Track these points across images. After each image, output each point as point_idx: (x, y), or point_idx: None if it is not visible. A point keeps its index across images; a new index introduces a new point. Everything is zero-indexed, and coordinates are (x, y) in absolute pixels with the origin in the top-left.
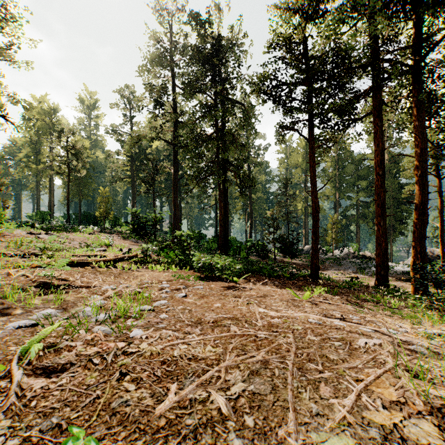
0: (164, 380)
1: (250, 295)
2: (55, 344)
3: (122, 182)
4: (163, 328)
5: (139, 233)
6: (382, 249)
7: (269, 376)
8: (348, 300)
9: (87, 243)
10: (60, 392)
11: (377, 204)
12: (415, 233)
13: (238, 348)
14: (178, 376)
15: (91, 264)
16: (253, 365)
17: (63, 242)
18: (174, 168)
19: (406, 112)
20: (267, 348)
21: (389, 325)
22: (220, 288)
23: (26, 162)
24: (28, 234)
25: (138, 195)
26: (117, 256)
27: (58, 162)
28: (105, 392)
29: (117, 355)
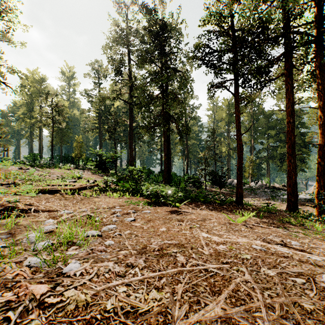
0: None
1: (191, 219)
2: None
3: (92, 132)
4: (102, 261)
5: (101, 167)
6: (292, 181)
7: None
8: (278, 224)
9: (62, 175)
10: None
11: (289, 146)
12: (319, 168)
13: (188, 289)
14: None
15: (60, 192)
16: (212, 324)
17: (45, 175)
18: (130, 121)
19: (310, 73)
20: (225, 294)
21: None
22: (164, 213)
23: (22, 117)
24: (19, 169)
25: (103, 141)
26: (81, 186)
27: (45, 117)
28: None
29: (29, 310)
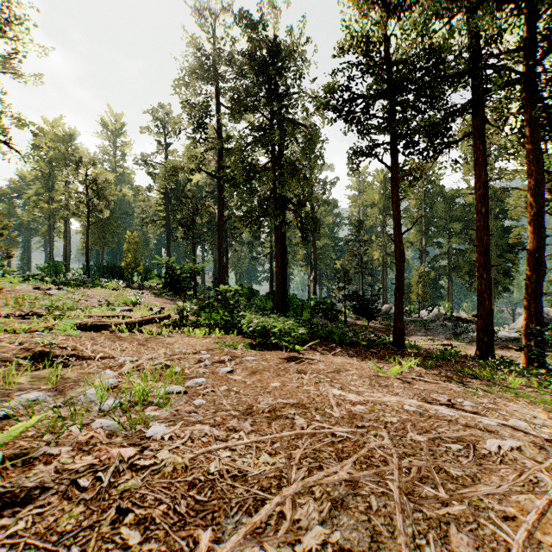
0: (190, 522)
1: (319, 370)
2: (29, 451)
3: (155, 225)
4: (195, 423)
5: (173, 287)
6: (485, 309)
7: (363, 511)
8: (451, 377)
9: (109, 300)
10: (9, 550)
11: (479, 251)
12: (528, 288)
13: (308, 455)
14: (214, 512)
15: (110, 327)
16: (334, 488)
17: (78, 299)
18: (219, 207)
19: (515, 133)
20: (353, 458)
21: (517, 415)
22: (277, 361)
23: (36, 201)
24: (34, 290)
25: (173, 241)
26: (143, 318)
27: (75, 200)
28: (87, 548)
29: (120, 472)
